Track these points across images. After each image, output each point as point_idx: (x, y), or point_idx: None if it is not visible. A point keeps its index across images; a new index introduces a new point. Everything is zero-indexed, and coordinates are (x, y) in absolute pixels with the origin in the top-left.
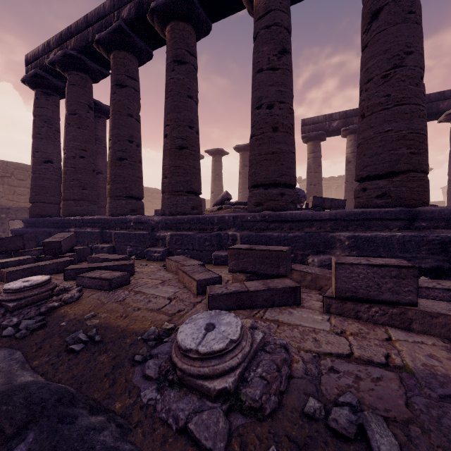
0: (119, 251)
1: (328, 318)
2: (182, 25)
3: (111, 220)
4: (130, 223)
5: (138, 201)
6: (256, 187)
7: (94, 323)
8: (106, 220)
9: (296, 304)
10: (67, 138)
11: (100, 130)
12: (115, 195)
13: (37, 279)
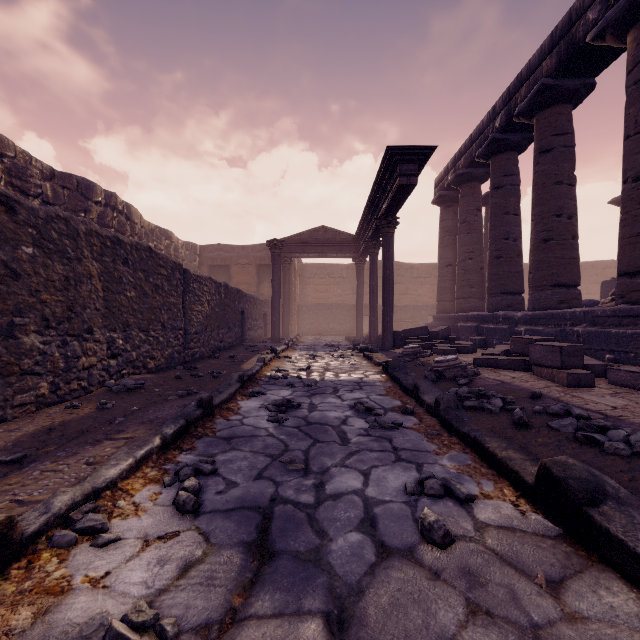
0: (488, 343)
1: (527, 375)
2: (548, 111)
3: (485, 316)
4: (499, 319)
5: (514, 297)
6: (622, 275)
7: (427, 362)
8: (482, 316)
9: (526, 370)
10: (458, 245)
11: None
12: (491, 293)
13: (415, 345)
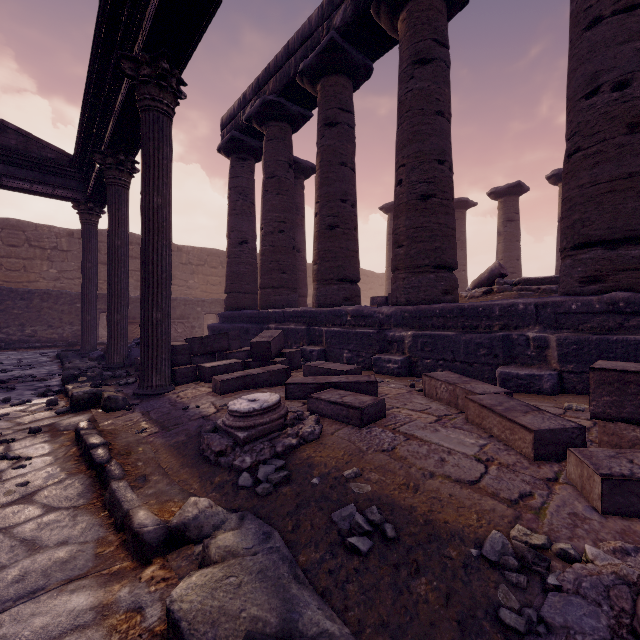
0: (332, 356)
1: None
2: (427, 1)
3: (320, 313)
4: (345, 317)
5: (353, 286)
6: (582, 247)
7: (363, 490)
8: (313, 314)
9: None
10: (264, 209)
11: (297, 194)
12: (324, 278)
13: (265, 399)
